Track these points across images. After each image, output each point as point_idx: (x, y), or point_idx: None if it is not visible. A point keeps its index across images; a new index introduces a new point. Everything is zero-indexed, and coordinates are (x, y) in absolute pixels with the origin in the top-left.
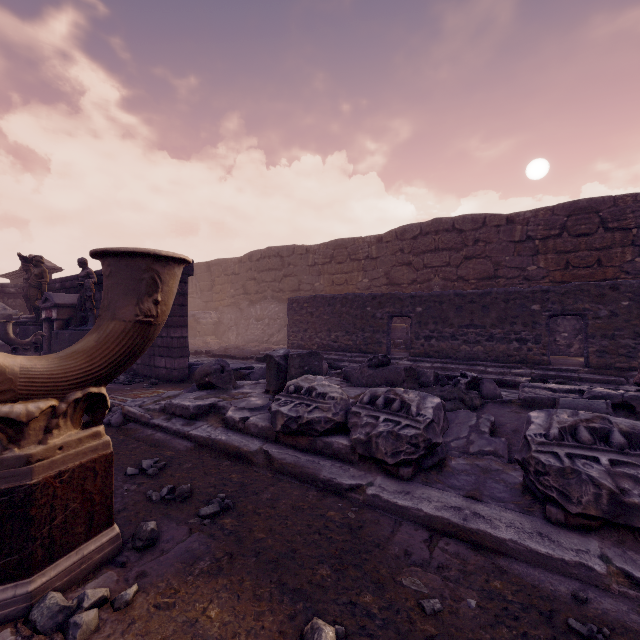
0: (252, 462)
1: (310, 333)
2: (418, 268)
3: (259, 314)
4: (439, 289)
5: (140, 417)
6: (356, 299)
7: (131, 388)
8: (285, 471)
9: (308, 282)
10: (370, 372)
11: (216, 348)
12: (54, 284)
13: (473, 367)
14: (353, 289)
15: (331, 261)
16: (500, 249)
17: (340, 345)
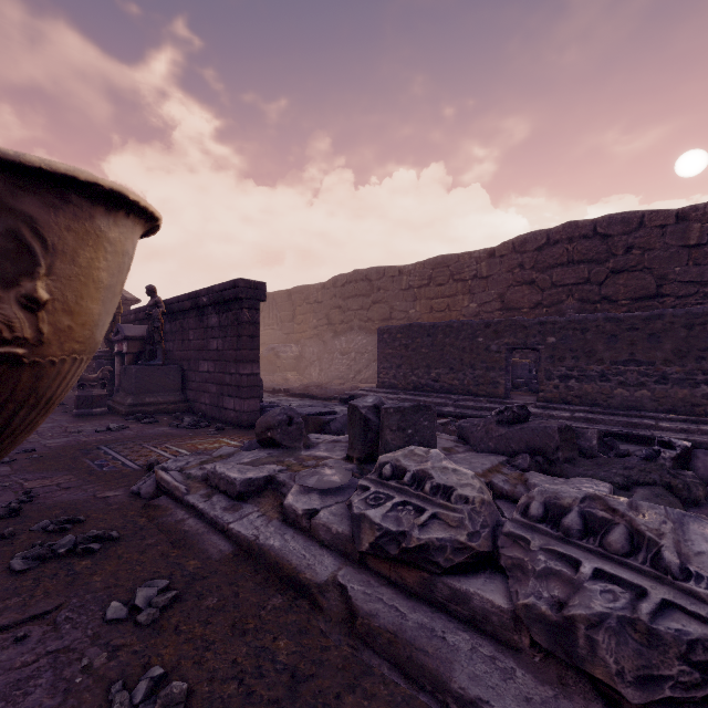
0: (318, 606)
1: (404, 370)
2: (544, 287)
3: (344, 347)
4: (574, 314)
5: (173, 489)
6: (463, 327)
7: (193, 434)
8: (377, 645)
9: (401, 309)
10: (501, 431)
11: (297, 386)
12: (129, 316)
13: (636, 420)
14: (457, 316)
15: (429, 283)
16: (666, 257)
17: (442, 385)
